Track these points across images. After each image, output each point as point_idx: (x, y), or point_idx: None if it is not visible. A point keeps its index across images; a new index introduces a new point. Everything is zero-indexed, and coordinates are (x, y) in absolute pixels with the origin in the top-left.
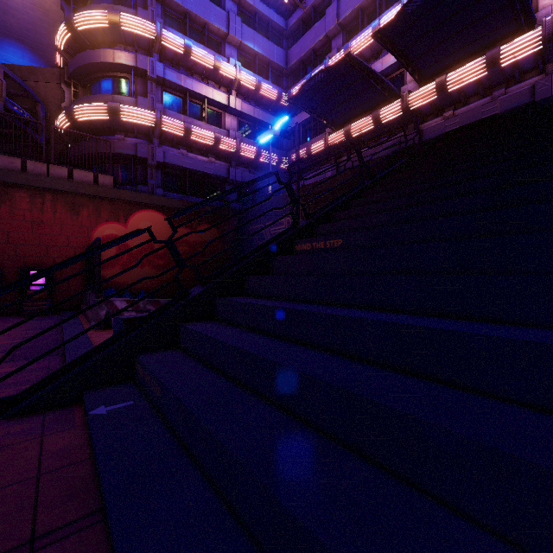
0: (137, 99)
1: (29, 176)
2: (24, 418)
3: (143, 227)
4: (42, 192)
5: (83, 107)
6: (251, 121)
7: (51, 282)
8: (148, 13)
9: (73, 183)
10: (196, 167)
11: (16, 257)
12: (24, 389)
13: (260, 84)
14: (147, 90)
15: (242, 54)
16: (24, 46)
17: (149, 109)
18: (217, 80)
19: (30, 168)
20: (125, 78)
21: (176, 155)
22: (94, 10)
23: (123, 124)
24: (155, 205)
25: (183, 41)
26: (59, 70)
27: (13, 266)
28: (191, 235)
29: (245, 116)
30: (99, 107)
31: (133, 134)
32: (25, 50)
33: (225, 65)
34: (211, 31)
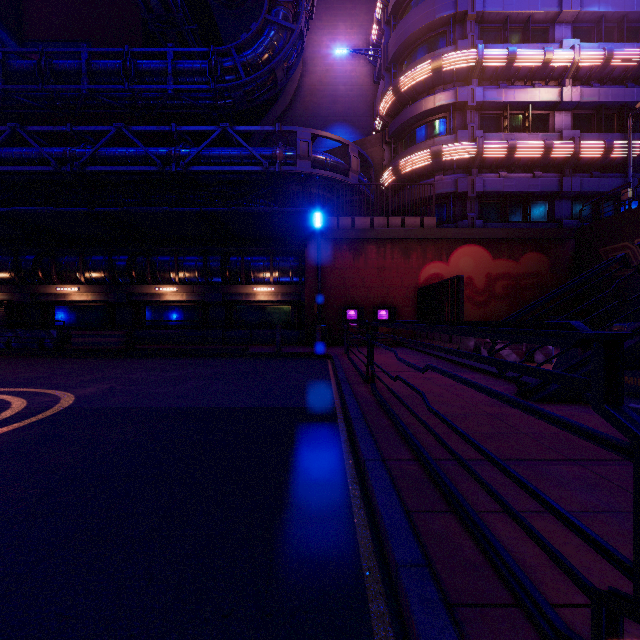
0: (457, 135)
1: (377, 231)
2: (551, 403)
3: (463, 263)
4: (384, 242)
5: (408, 160)
6: (593, 108)
7: (392, 318)
8: (467, 41)
9: (405, 230)
10: (519, 188)
11: (368, 298)
12: (504, 388)
13: (611, 53)
14: (465, 121)
15: (578, 26)
16: (346, 124)
17: (469, 140)
18: (544, 77)
19: (376, 224)
20: (442, 117)
21: (496, 180)
22: (418, 66)
23: (442, 164)
24: (474, 239)
25: (506, 51)
26: (380, 134)
27: (366, 305)
28: (513, 267)
29: (584, 105)
30: (423, 155)
31: (450, 171)
32: (347, 127)
33: (557, 53)
34: (535, 21)
